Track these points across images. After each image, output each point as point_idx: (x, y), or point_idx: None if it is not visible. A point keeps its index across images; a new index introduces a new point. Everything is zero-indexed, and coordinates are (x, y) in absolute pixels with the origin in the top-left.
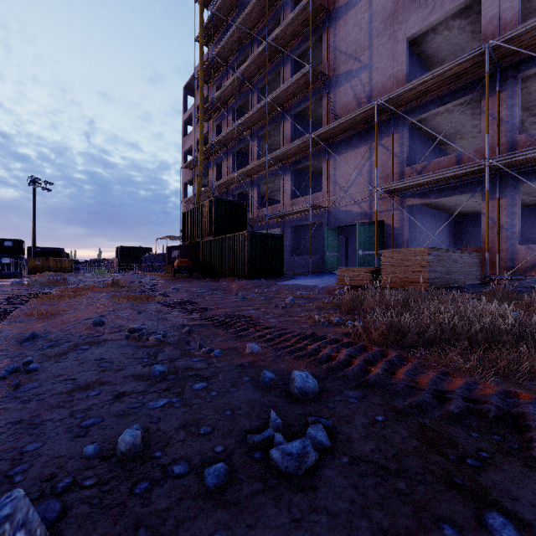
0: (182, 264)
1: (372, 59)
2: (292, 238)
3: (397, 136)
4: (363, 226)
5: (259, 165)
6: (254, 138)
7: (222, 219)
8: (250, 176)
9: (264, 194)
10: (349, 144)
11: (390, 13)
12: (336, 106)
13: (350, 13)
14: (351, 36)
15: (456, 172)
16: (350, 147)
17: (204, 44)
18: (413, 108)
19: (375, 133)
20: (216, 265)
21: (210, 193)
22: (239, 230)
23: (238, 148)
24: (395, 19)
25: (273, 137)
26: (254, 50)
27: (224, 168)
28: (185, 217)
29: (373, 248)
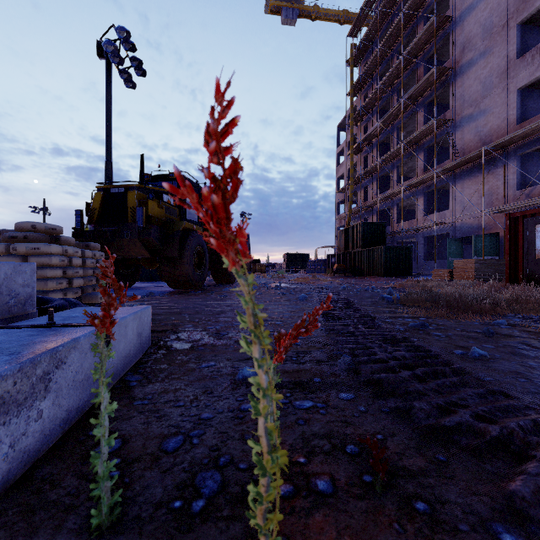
0: (339, 267)
1: (489, 105)
2: (425, 246)
3: (509, 166)
4: (478, 238)
5: (396, 191)
6: (394, 168)
7: (367, 236)
8: (391, 198)
9: (405, 207)
10: (471, 172)
11: (504, 70)
12: (460, 143)
13: (471, 70)
14: (472, 88)
15: (539, 201)
16: (471, 175)
17: (354, 95)
18: (522, 144)
19: (482, 171)
20: (362, 268)
21: (358, 212)
22: (380, 243)
23: (381, 175)
24: (508, 75)
25: (412, 162)
26: (394, 98)
27: (369, 191)
28: (340, 234)
29: (488, 254)
